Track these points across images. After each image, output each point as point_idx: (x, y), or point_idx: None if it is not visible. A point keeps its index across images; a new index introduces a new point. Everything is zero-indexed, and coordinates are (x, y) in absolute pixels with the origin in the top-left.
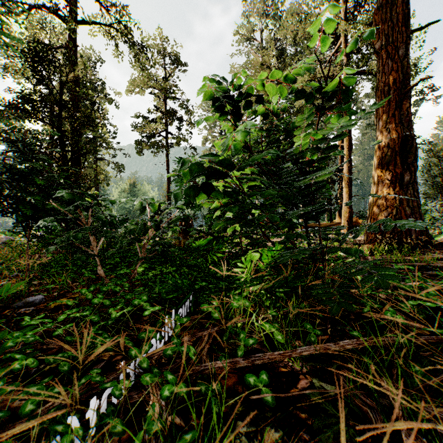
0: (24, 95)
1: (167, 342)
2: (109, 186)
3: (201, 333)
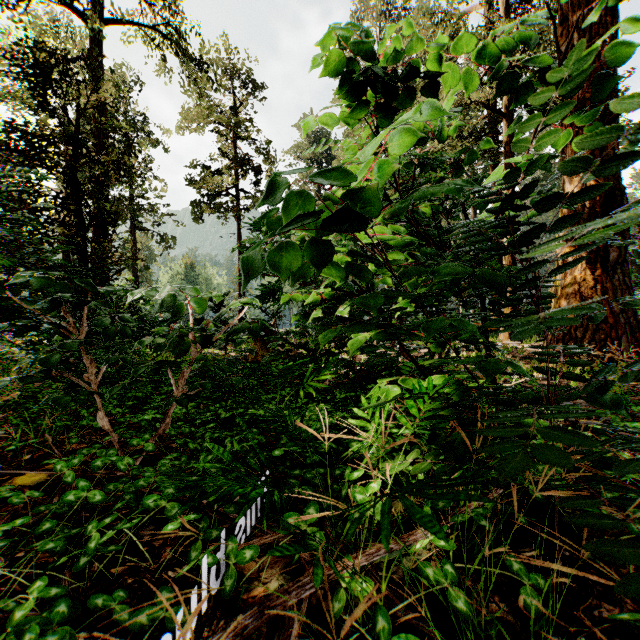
0: (13, 125)
1: (211, 596)
2: (148, 268)
3: (282, 599)
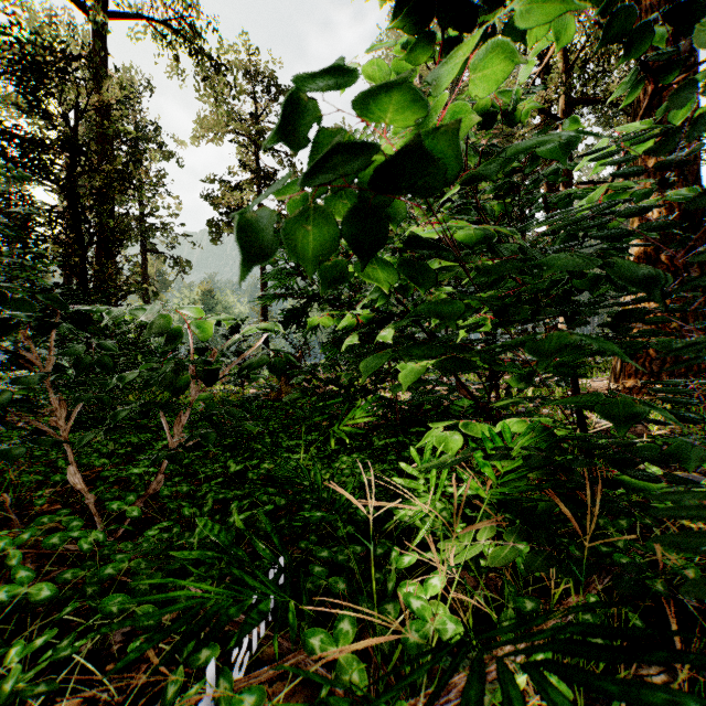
0: None
1: None
2: (157, 293)
3: None
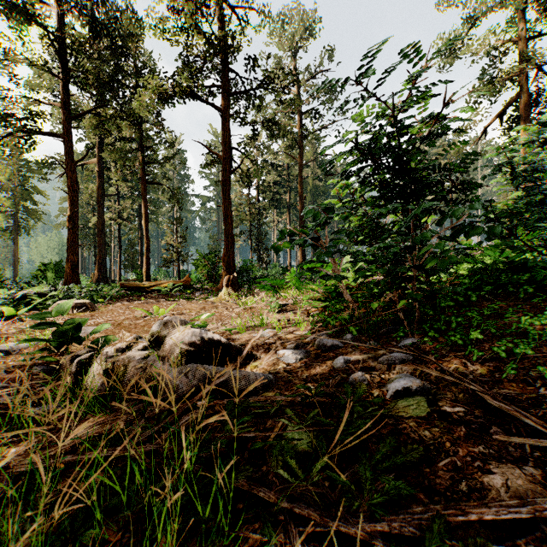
0: None
1: None
2: None
3: None
